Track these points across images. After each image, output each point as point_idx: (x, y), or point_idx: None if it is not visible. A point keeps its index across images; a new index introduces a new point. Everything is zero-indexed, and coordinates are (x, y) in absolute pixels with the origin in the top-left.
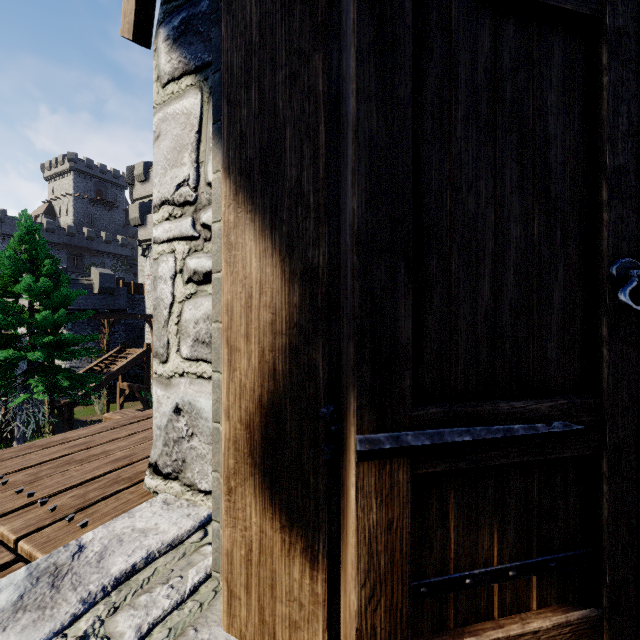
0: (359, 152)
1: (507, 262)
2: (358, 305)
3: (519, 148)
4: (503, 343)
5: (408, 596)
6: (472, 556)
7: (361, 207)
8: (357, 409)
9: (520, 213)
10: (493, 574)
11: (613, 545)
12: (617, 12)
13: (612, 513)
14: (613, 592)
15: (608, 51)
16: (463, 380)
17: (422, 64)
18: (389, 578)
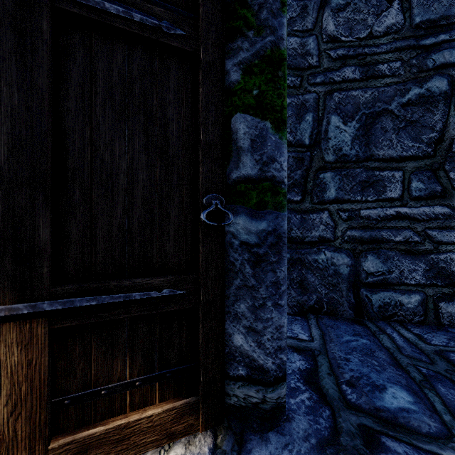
0: (2, 119)
1: (136, 194)
2: (1, 220)
3: (145, 125)
4: (133, 243)
5: (46, 407)
6: (109, 376)
7: (4, 155)
8: (0, 289)
9: (146, 164)
10: (124, 385)
11: (206, 359)
12: (208, 52)
13: (205, 340)
14: (206, 386)
15: (202, 74)
16: (101, 267)
17: (67, 66)
18: (29, 397)
